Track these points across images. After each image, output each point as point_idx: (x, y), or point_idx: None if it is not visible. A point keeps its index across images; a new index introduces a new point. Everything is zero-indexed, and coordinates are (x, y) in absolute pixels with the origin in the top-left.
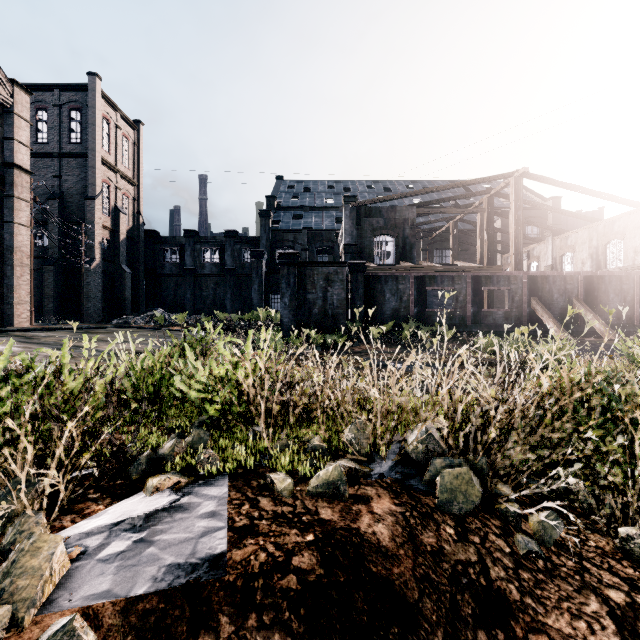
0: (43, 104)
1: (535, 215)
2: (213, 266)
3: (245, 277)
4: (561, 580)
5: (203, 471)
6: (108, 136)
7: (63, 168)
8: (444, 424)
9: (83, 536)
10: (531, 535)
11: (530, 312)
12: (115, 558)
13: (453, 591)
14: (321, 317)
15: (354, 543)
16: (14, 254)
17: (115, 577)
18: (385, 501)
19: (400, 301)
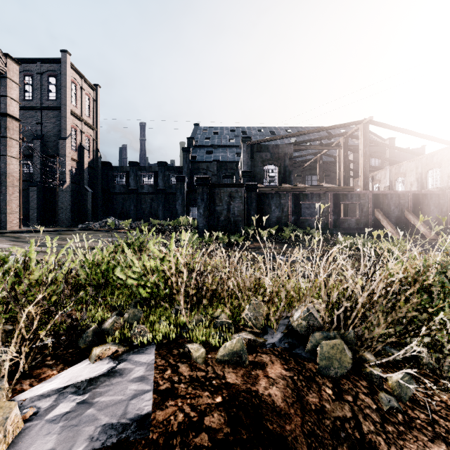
0: (29, 72)
1: (377, 151)
2: (149, 187)
3: (172, 195)
4: (417, 431)
5: (136, 342)
6: (75, 95)
7: (43, 117)
8: (322, 306)
9: (37, 398)
10: (390, 393)
11: (374, 219)
12: (61, 418)
13: (334, 444)
14: (226, 223)
15: (254, 404)
16: (7, 178)
17: (59, 436)
18: (277, 367)
19: (282, 211)
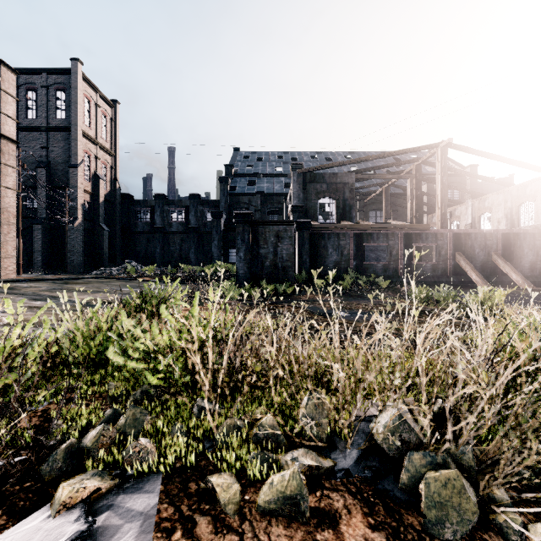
0: (33, 85)
1: (455, 181)
2: (179, 225)
3: (207, 234)
4: None
5: (132, 469)
6: (89, 113)
7: (50, 140)
8: (428, 417)
9: None
10: None
11: (455, 265)
12: None
13: None
14: (272, 269)
15: None
16: (1, 214)
17: None
18: (357, 521)
19: (341, 255)
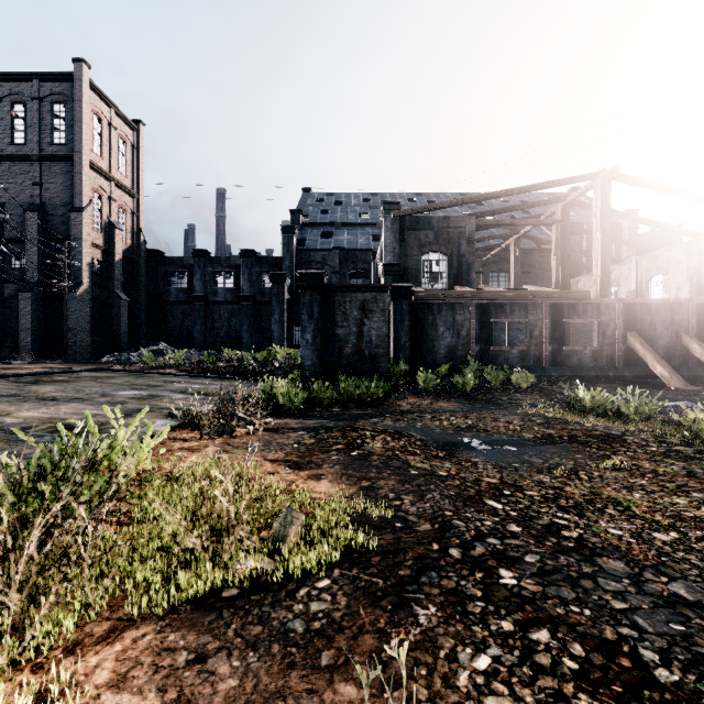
0: (20, 97)
1: None
2: (227, 292)
3: (265, 305)
4: None
5: None
6: (100, 136)
7: (44, 174)
8: None
9: None
10: None
11: (626, 351)
12: None
13: None
14: (355, 359)
15: None
16: None
17: None
18: None
19: (457, 336)
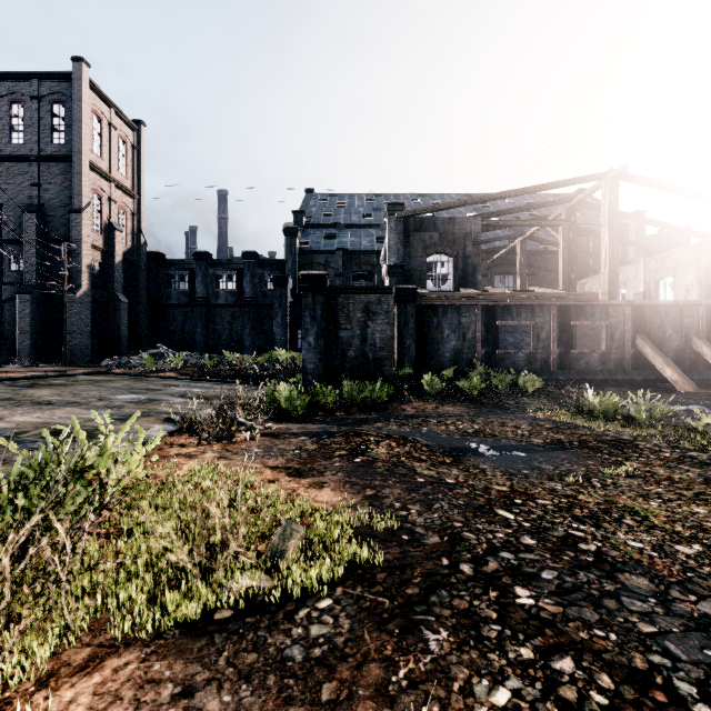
0: (19, 96)
1: None
2: (229, 295)
3: (267, 308)
4: None
5: None
6: (99, 137)
7: (43, 175)
8: None
9: None
10: None
11: (635, 354)
12: None
13: None
14: (358, 362)
15: None
16: None
17: None
18: None
19: (463, 339)
